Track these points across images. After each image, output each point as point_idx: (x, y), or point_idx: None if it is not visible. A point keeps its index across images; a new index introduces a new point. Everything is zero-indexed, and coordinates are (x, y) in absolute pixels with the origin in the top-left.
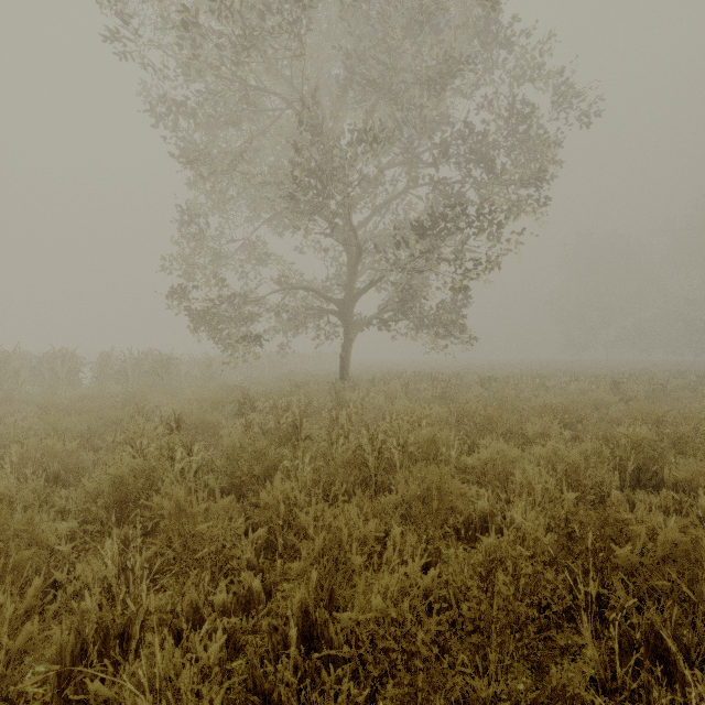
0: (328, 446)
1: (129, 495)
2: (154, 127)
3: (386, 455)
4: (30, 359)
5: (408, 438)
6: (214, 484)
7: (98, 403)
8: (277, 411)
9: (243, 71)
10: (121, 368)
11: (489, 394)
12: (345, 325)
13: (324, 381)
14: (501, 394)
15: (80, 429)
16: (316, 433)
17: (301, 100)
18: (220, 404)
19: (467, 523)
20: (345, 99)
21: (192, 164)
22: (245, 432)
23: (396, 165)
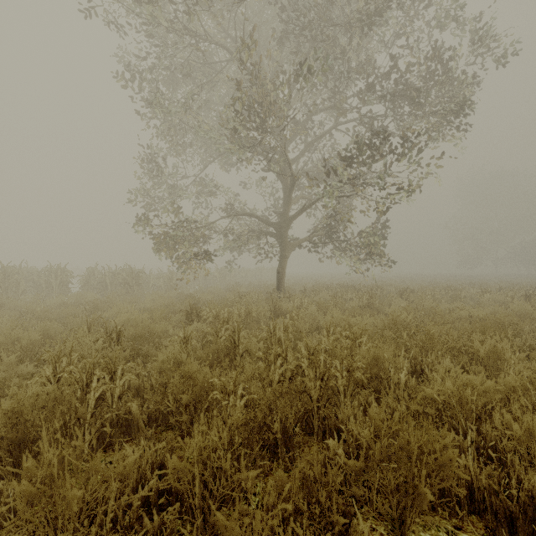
0: (265, 367)
1: (27, 434)
2: (121, 78)
3: (330, 383)
4: (31, 273)
5: (353, 362)
6: (137, 412)
7: (69, 311)
8: (219, 320)
9: (192, 19)
10: (102, 280)
11: (411, 305)
12: (281, 244)
13: (263, 291)
14: (424, 305)
15: (33, 338)
16: (254, 346)
17: (242, 41)
18: (170, 313)
19: (444, 487)
20: (281, 49)
21: (151, 107)
22: (182, 345)
23: (324, 107)
